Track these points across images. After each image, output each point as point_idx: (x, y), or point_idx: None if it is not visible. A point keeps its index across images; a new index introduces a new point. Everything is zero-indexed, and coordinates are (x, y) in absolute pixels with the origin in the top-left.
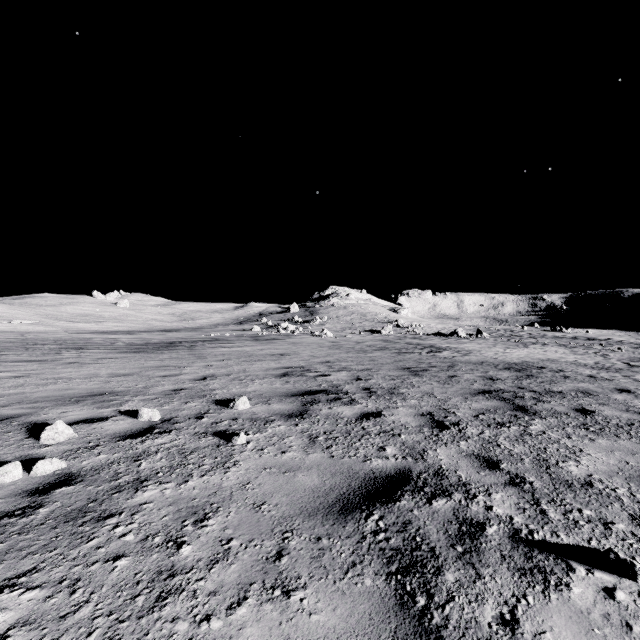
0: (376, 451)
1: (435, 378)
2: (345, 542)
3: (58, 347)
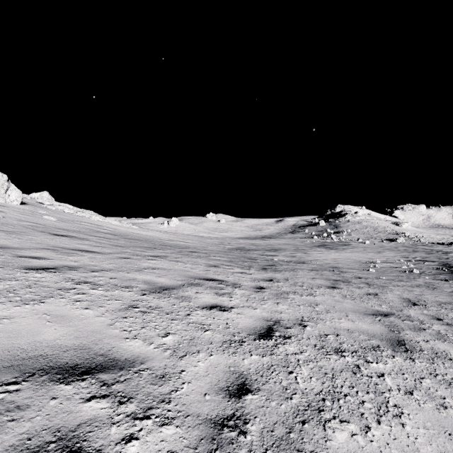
0: (449, 266)
1: (452, 260)
2: (452, 268)
3: (305, 247)
